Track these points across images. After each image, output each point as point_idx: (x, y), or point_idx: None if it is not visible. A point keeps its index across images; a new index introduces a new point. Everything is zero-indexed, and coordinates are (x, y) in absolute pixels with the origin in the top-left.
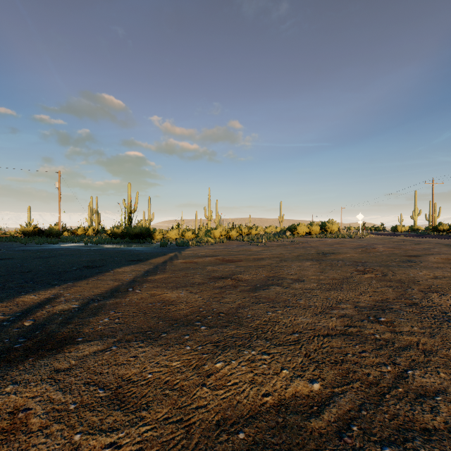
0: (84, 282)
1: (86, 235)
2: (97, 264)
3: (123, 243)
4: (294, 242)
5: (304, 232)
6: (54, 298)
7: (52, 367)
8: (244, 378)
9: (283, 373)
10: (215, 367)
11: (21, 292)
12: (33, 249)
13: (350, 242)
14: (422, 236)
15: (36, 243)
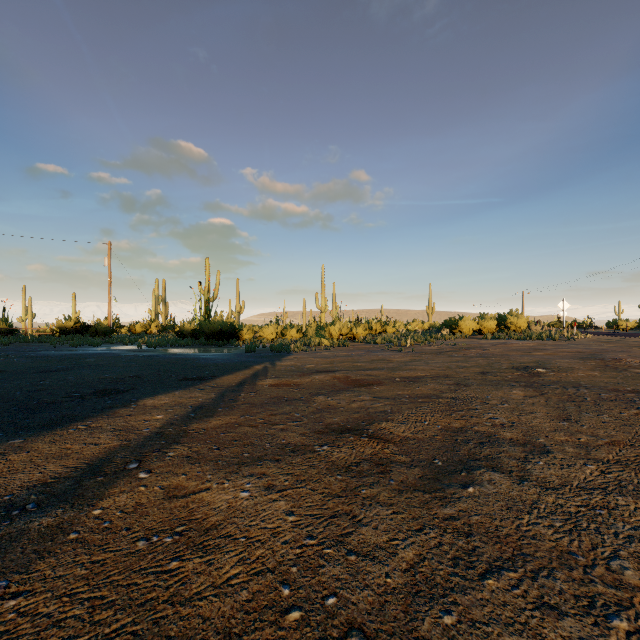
0: (51, 436)
1: (147, 333)
2: (122, 387)
3: (195, 346)
4: (459, 345)
5: (470, 330)
6: None
7: None
8: None
9: None
10: None
11: None
12: (55, 355)
13: (558, 347)
14: None
15: (70, 345)
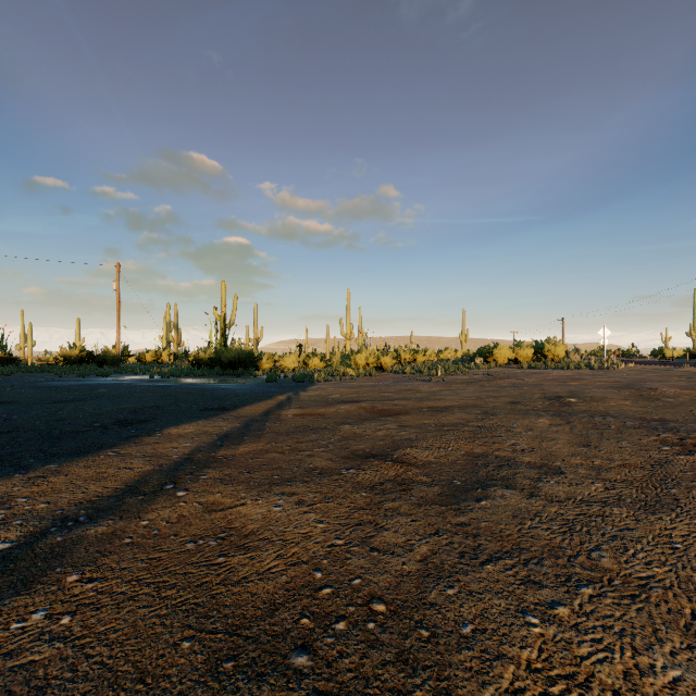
0: (85, 461)
1: (158, 362)
2: (143, 417)
3: (211, 376)
4: (493, 375)
5: (505, 359)
6: None
7: None
8: None
9: None
10: None
11: None
12: (64, 386)
13: (595, 377)
14: None
15: (77, 375)
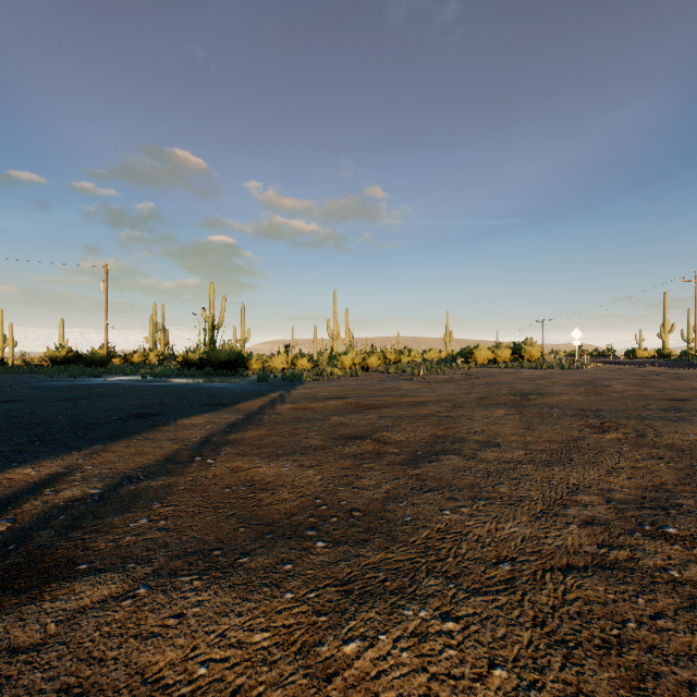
0: (122, 443)
1: (146, 363)
2: (153, 411)
3: (201, 376)
4: (471, 374)
5: (485, 360)
6: (65, 474)
7: (5, 640)
8: (409, 687)
9: (495, 676)
10: (343, 653)
11: (12, 462)
12: (61, 386)
13: (563, 376)
14: (681, 366)
15: (68, 376)
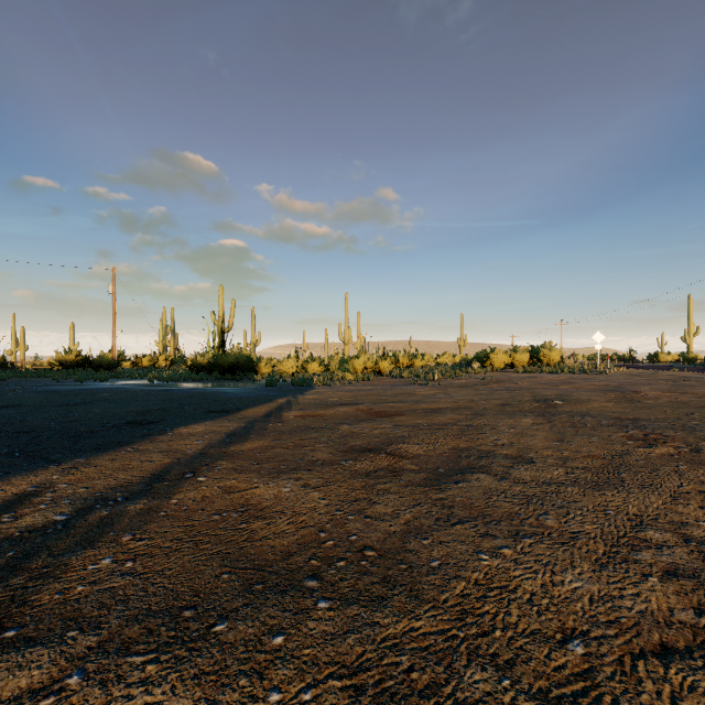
0: (109, 456)
1: (155, 366)
2: (151, 418)
3: (209, 380)
4: (488, 379)
5: (502, 364)
6: (33, 494)
7: None
8: None
9: None
10: None
11: None
12: (64, 390)
13: (587, 381)
14: None
15: (75, 380)
